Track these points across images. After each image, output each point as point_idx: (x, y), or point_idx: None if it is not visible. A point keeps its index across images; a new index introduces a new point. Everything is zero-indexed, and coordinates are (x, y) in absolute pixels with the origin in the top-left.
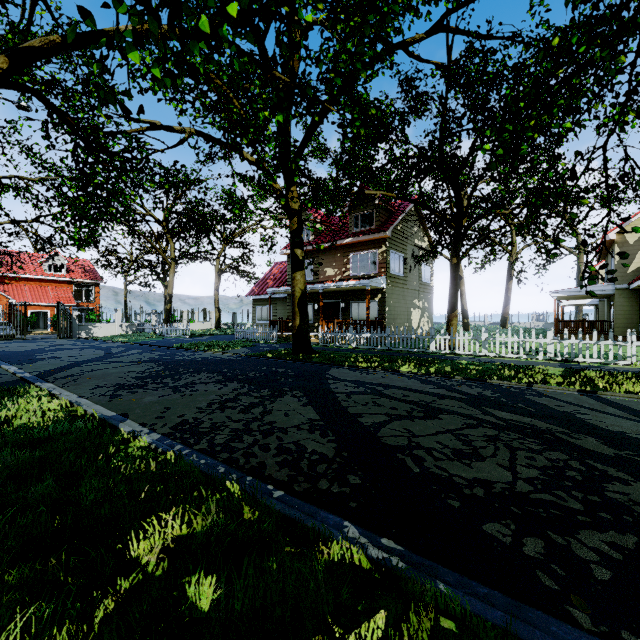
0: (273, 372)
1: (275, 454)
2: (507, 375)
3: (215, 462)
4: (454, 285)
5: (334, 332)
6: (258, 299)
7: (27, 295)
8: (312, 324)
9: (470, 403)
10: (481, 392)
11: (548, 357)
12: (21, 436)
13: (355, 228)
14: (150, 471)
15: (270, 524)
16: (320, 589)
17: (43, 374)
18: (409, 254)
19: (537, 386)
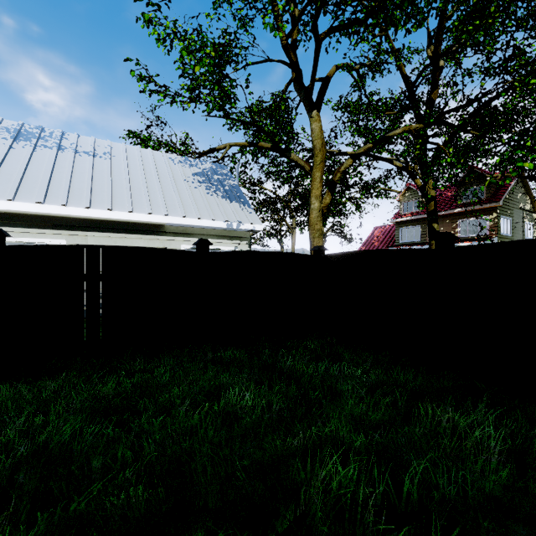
0: None
1: None
2: None
3: None
4: None
5: None
6: None
7: None
8: None
9: None
10: None
11: None
12: None
13: (463, 200)
14: None
15: None
16: None
17: None
18: (515, 217)
19: None
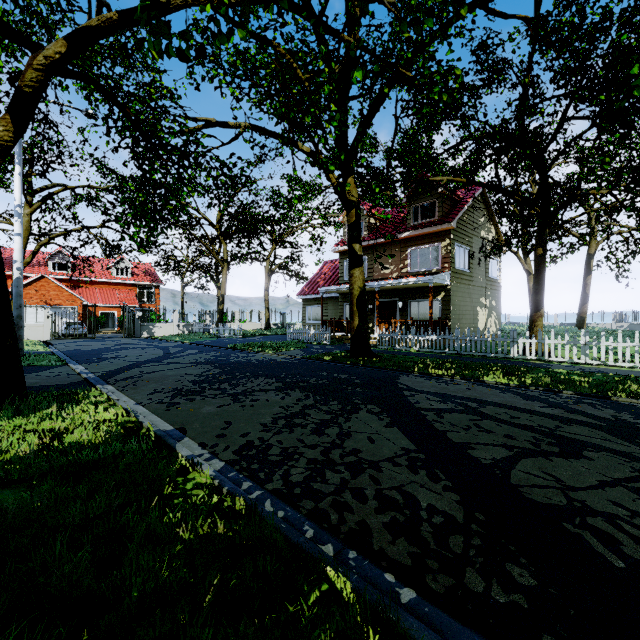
0: (336, 379)
1: (377, 508)
2: (636, 391)
3: (298, 516)
4: (539, 280)
5: (393, 333)
6: (308, 299)
7: (98, 297)
8: None
9: (614, 433)
10: (616, 415)
11: None
12: (69, 458)
13: (414, 220)
14: (217, 537)
15: None
16: None
17: (105, 375)
18: (475, 247)
19: None
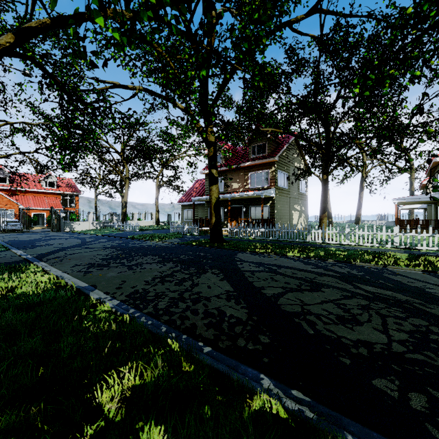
0: (197, 255)
1: (203, 317)
2: (367, 259)
3: (159, 323)
4: (324, 194)
5: (238, 227)
6: (185, 205)
7: (31, 202)
8: (223, 222)
9: (343, 279)
10: (349, 271)
11: (395, 246)
12: (20, 301)
13: (253, 155)
14: (111, 330)
15: (204, 378)
16: (248, 437)
17: (39, 256)
18: (291, 173)
19: (390, 267)
